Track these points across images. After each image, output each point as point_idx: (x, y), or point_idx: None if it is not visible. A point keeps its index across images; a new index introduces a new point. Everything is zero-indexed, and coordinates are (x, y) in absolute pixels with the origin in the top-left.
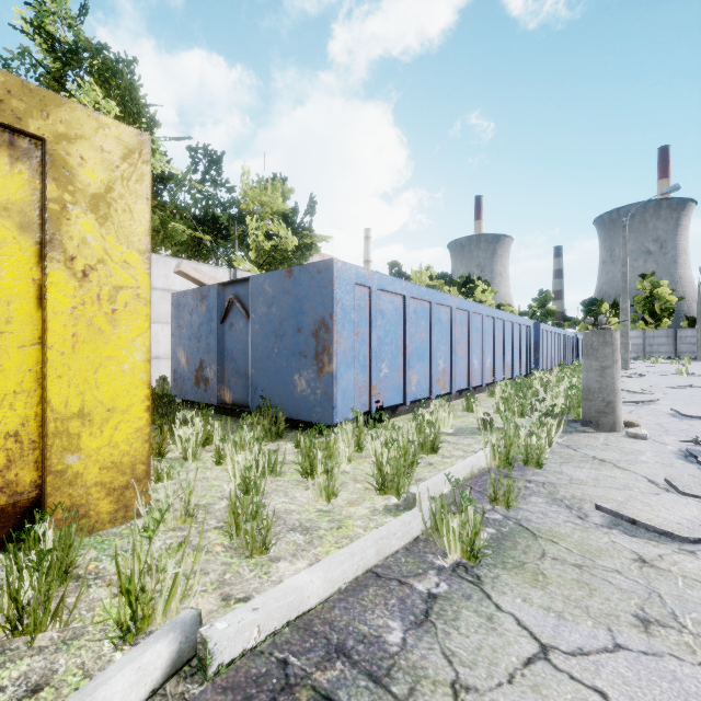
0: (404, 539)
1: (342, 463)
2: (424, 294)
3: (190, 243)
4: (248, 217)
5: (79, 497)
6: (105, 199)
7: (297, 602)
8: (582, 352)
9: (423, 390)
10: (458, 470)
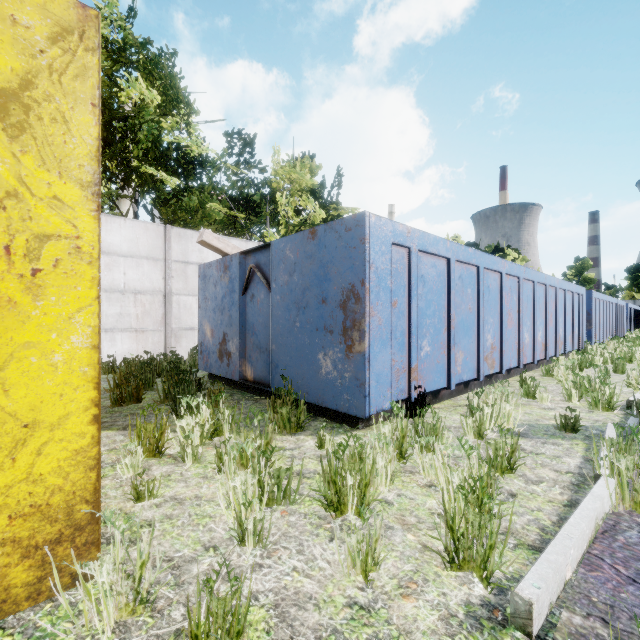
0: None
1: (380, 486)
2: (471, 256)
3: (226, 222)
4: (278, 194)
5: None
6: (20, 99)
7: None
8: (633, 322)
9: (469, 370)
10: (582, 531)
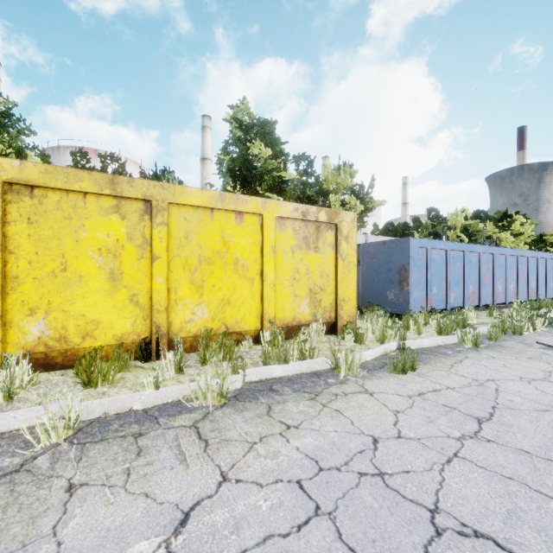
0: (451, 342)
1: None
2: (459, 247)
3: None
4: (330, 195)
5: (343, 323)
6: (347, 236)
7: (421, 344)
8: None
9: (458, 302)
10: None
